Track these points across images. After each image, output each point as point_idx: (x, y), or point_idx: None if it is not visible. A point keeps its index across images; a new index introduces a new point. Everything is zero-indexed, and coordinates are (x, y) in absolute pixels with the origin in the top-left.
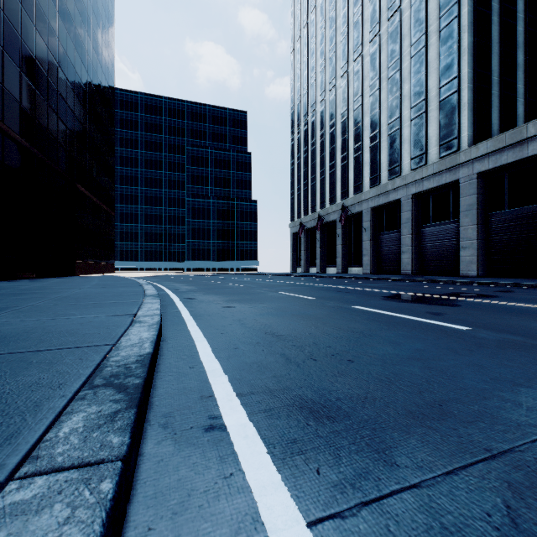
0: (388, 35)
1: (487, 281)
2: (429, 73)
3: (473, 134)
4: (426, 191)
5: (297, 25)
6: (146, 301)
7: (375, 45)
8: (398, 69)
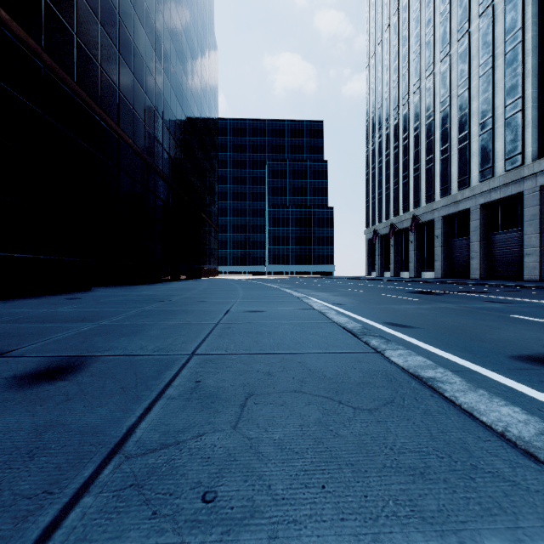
0: (458, 56)
1: (522, 284)
2: (495, 92)
3: (538, 149)
4: (494, 201)
5: (372, 42)
6: (282, 289)
7: (445, 65)
8: (467, 87)
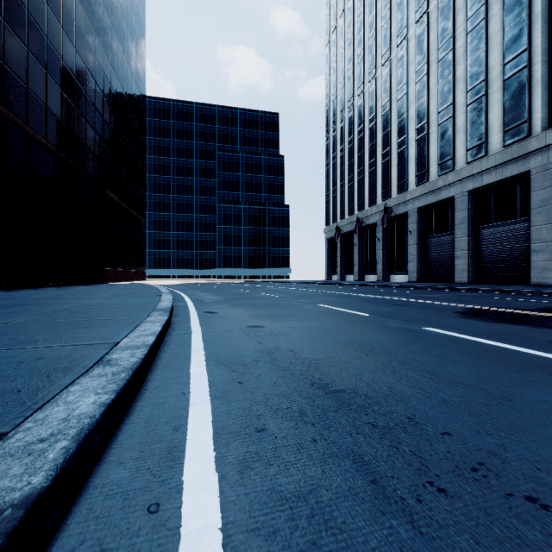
0: (439, 12)
1: None
2: (489, 49)
3: (548, 116)
4: (486, 187)
5: (332, 15)
6: (148, 319)
7: (422, 25)
8: (450, 49)
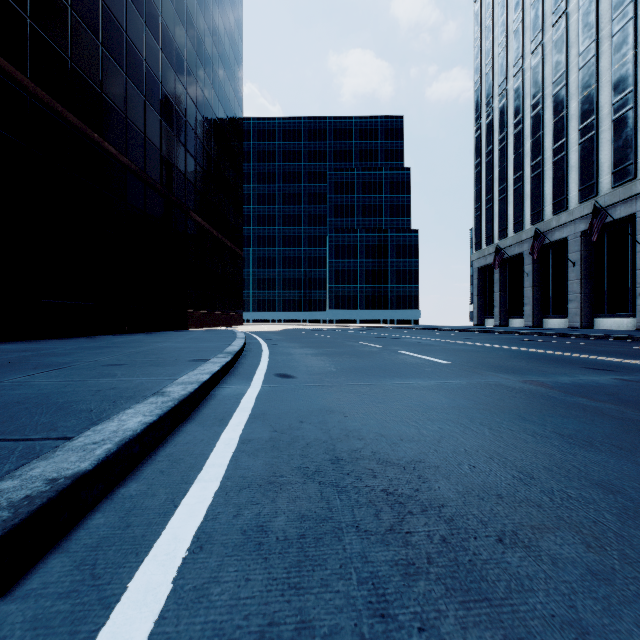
0: None
1: None
2: None
3: None
4: None
5: None
6: None
7: None
8: None
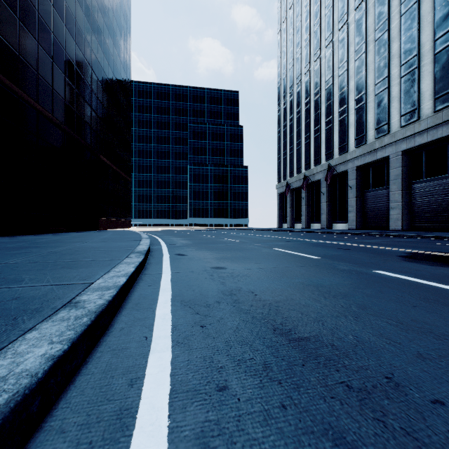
0: None
1: None
2: (421, 28)
3: None
4: (418, 147)
5: (283, 8)
6: (125, 260)
7: (361, 11)
8: (386, 29)
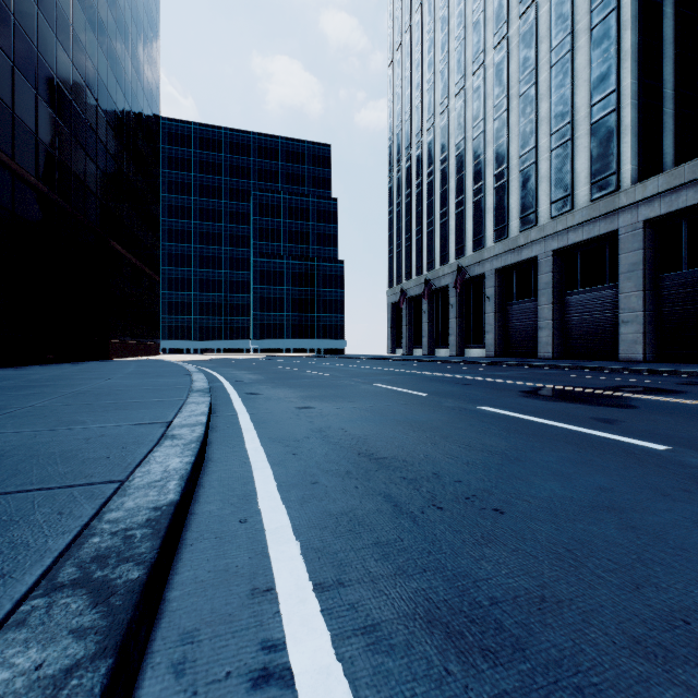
0: (520, 38)
1: (661, 368)
2: (576, 86)
3: (638, 168)
4: (572, 246)
5: (397, 29)
6: (190, 400)
7: (502, 52)
8: (533, 82)
